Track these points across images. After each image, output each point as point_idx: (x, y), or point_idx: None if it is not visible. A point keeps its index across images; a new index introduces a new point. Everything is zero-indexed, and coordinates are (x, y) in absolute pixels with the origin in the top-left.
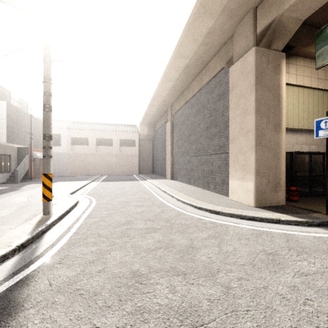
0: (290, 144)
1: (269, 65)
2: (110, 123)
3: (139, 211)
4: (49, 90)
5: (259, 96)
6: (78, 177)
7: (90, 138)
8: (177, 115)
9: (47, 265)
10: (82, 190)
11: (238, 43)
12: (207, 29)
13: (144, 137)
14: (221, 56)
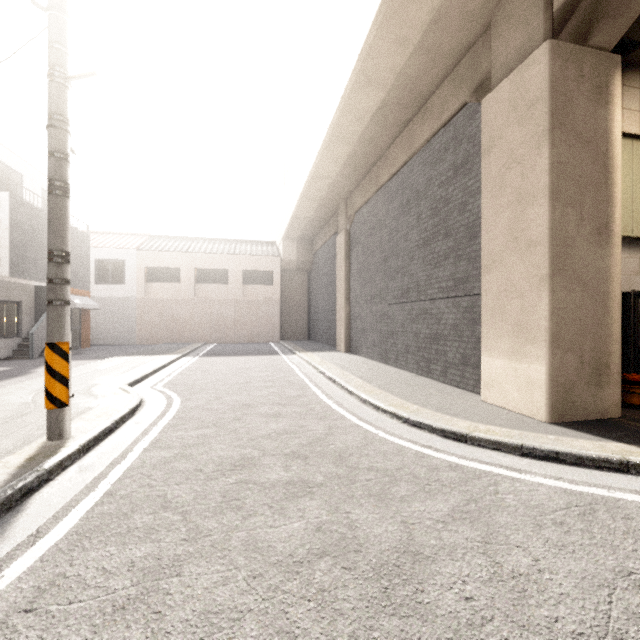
0: (624, 275)
1: (583, 85)
2: (223, 239)
3: (274, 430)
4: (63, 147)
5: (560, 158)
6: (157, 347)
7: (183, 268)
8: (359, 217)
9: None
10: (158, 375)
11: (503, 41)
12: (431, 11)
13: (292, 266)
14: (459, 78)
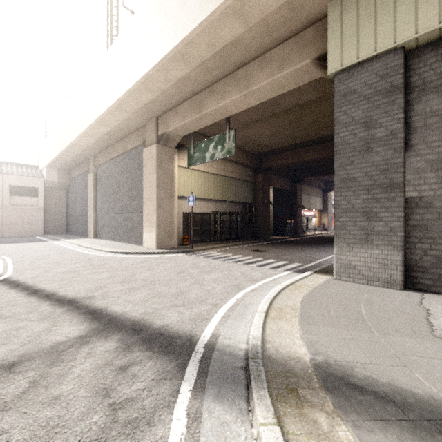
0: (187, 207)
1: (166, 157)
2: None
3: (64, 258)
4: None
5: (159, 177)
6: None
7: None
8: (102, 168)
9: (14, 276)
10: None
11: (148, 134)
12: (125, 117)
13: (53, 185)
14: (139, 135)
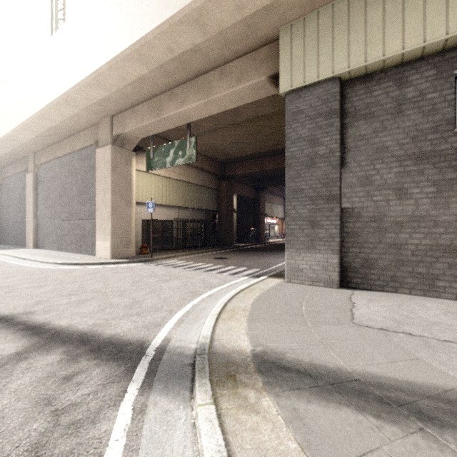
0: (147, 214)
1: (122, 160)
2: None
3: None
4: None
5: (114, 180)
6: None
7: None
8: (44, 168)
9: None
10: None
11: (102, 134)
12: (74, 113)
13: None
14: (91, 134)
